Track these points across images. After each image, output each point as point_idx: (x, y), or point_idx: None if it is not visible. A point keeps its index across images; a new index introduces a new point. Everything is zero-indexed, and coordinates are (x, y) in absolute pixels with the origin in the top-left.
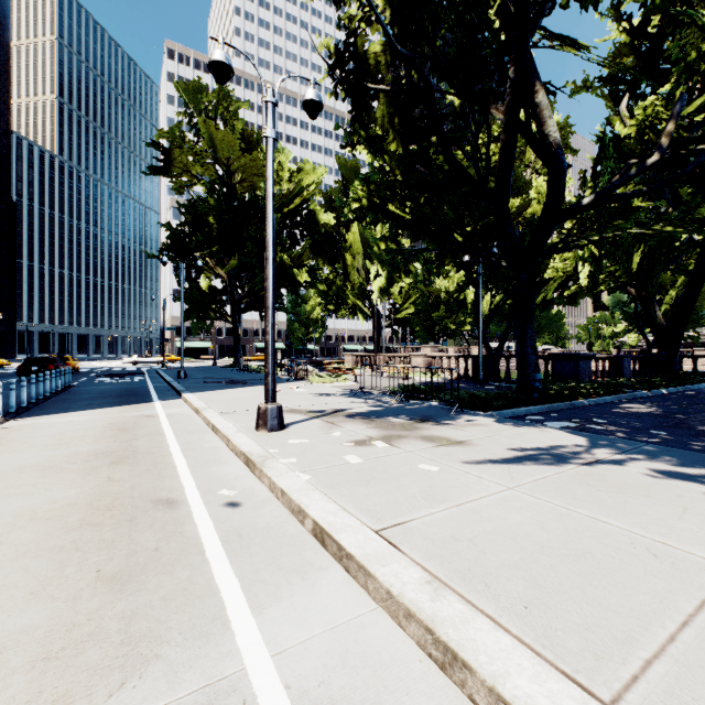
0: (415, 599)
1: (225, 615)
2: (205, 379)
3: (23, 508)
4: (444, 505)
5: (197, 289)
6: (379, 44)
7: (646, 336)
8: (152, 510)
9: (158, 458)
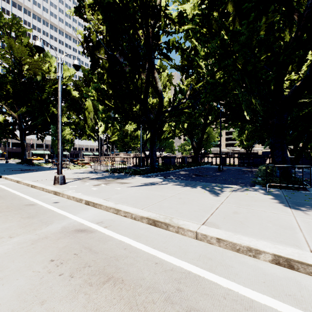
0: (112, 205)
1: (67, 216)
2: (8, 169)
3: None
4: (120, 194)
5: None
6: (102, 40)
7: None
8: (26, 206)
9: (13, 196)
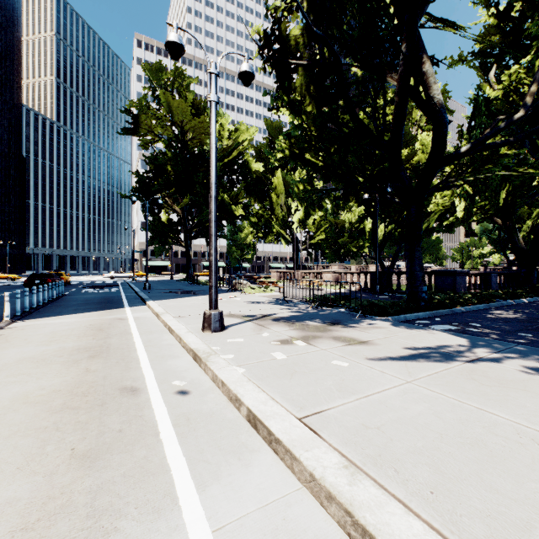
0: (335, 483)
1: (174, 491)
2: (164, 290)
3: (18, 393)
4: (355, 396)
5: (159, 221)
6: (298, 29)
7: (507, 257)
8: (119, 396)
9: (125, 353)
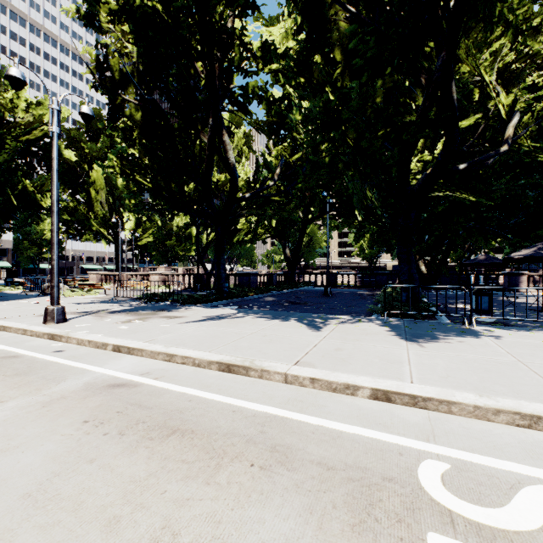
0: (161, 349)
1: (87, 369)
2: None
3: None
4: (171, 334)
5: None
6: (130, 70)
7: None
8: (5, 360)
9: None
